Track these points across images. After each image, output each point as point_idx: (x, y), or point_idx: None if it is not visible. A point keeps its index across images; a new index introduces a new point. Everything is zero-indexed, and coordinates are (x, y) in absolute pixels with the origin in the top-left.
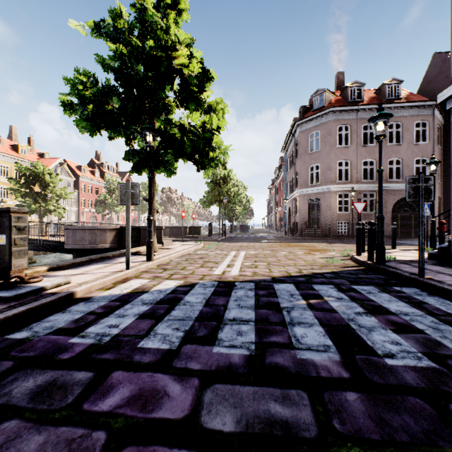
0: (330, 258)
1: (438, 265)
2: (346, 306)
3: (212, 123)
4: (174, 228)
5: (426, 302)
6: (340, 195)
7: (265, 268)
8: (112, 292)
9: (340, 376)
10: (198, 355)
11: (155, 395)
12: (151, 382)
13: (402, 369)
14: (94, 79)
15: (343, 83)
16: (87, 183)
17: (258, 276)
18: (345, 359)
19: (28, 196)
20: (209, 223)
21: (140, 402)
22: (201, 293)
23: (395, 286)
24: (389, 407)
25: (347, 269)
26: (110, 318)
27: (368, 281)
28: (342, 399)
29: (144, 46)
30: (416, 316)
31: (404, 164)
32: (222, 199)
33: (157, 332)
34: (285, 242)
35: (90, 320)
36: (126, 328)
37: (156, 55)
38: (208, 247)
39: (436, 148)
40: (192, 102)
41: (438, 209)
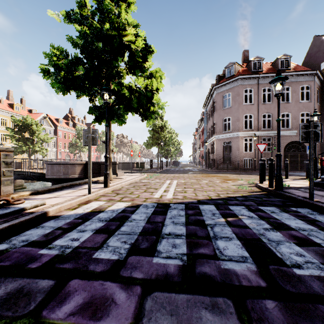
0: (240, 186)
1: (322, 191)
2: (256, 223)
3: (153, 86)
4: (125, 163)
5: (318, 220)
6: (245, 139)
7: (192, 192)
8: (77, 211)
9: (258, 285)
10: (140, 265)
11: (104, 302)
12: (101, 290)
13: (309, 278)
14: (66, 53)
15: (248, 58)
16: (63, 131)
17: (187, 199)
18: (260, 269)
19: (20, 140)
20: (150, 160)
21: (91, 310)
22: (144, 212)
23: (292, 207)
24: (304, 316)
25: (254, 194)
26: (73, 233)
27: (270, 203)
28: (262, 307)
29: (102, 27)
30: (312, 231)
31: (292, 117)
32: (160, 142)
33: (109, 244)
34: (206, 173)
35: (57, 234)
36: (85, 241)
37: (111, 34)
38: (150, 177)
39: (316, 105)
40: (138, 70)
41: (317, 149)
